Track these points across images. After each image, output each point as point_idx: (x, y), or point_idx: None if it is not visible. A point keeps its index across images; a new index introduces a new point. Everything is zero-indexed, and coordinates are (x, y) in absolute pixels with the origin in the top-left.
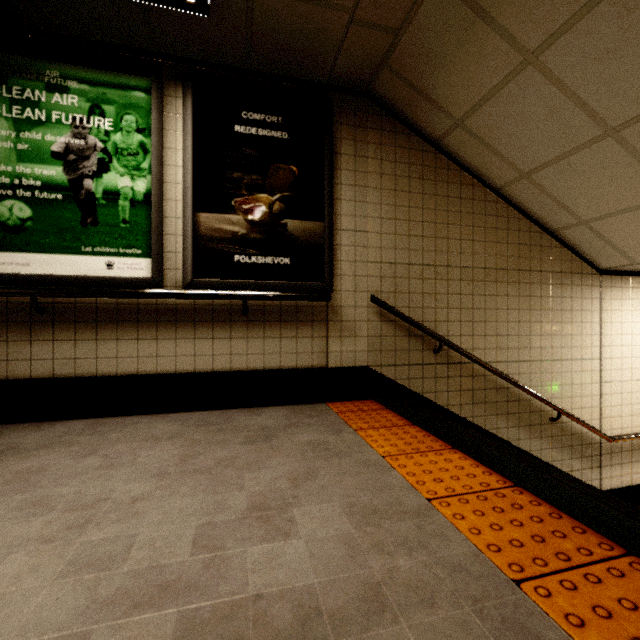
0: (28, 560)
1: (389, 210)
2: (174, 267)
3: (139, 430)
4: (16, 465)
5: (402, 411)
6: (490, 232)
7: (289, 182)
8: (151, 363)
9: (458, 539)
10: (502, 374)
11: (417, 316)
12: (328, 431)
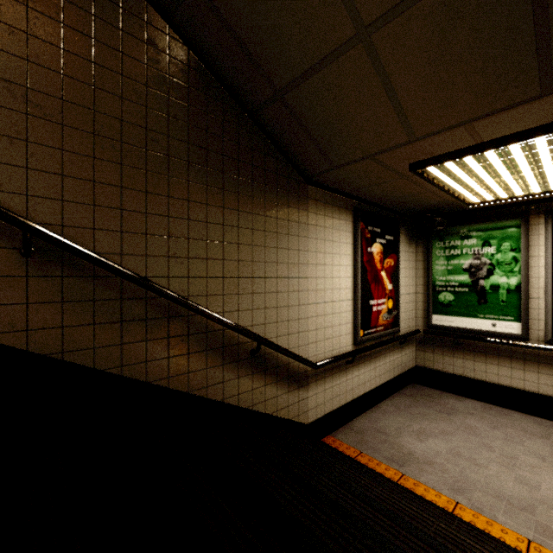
0: (498, 468)
1: None
2: (536, 328)
3: (516, 422)
4: (463, 420)
5: None
6: None
7: None
8: (519, 383)
9: None
10: None
11: None
12: None
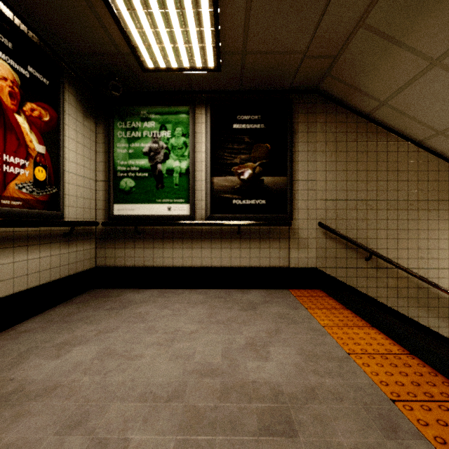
0: (155, 351)
1: (331, 165)
2: (200, 208)
3: (185, 297)
4: (135, 310)
5: (340, 299)
6: (412, 174)
7: (265, 154)
8: (189, 261)
9: (363, 376)
10: (422, 278)
11: (352, 235)
12: (289, 307)
